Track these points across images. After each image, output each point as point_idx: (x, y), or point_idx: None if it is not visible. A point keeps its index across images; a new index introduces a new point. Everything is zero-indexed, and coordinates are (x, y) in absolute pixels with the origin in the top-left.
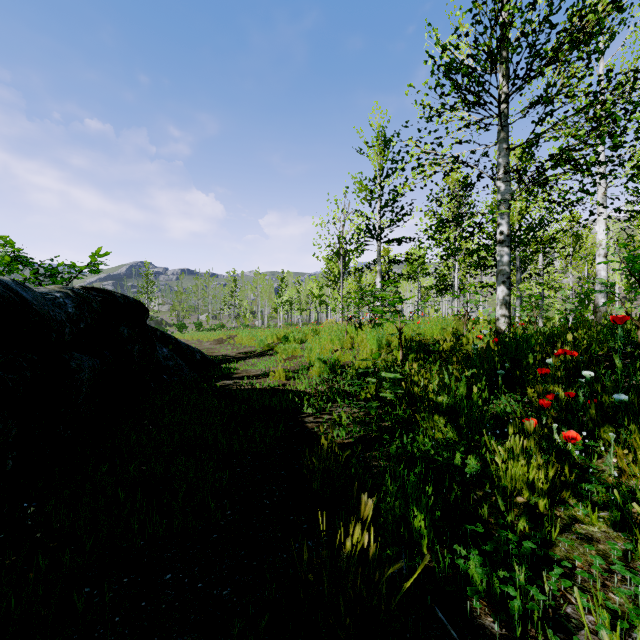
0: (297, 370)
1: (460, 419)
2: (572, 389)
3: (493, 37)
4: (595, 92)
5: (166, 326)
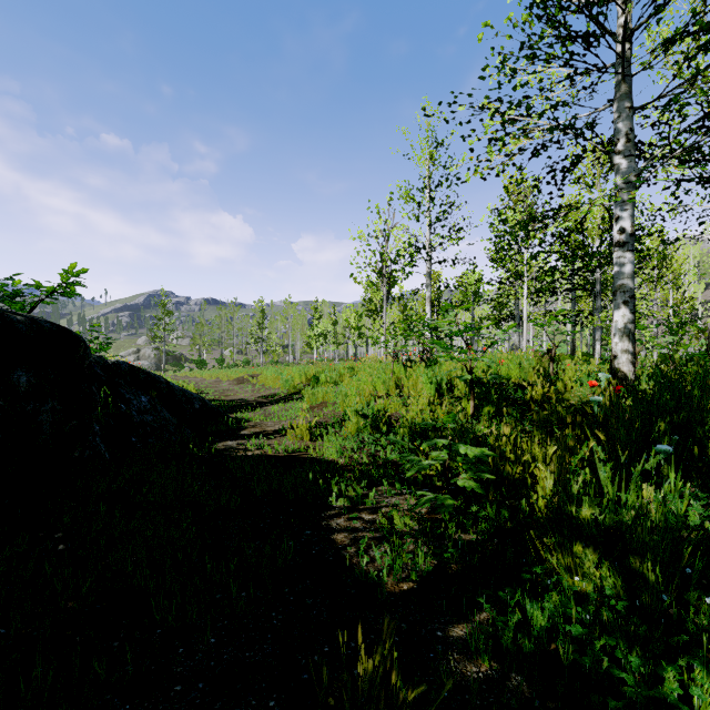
0: (327, 424)
1: (632, 558)
2: None
3: None
4: None
5: (186, 362)
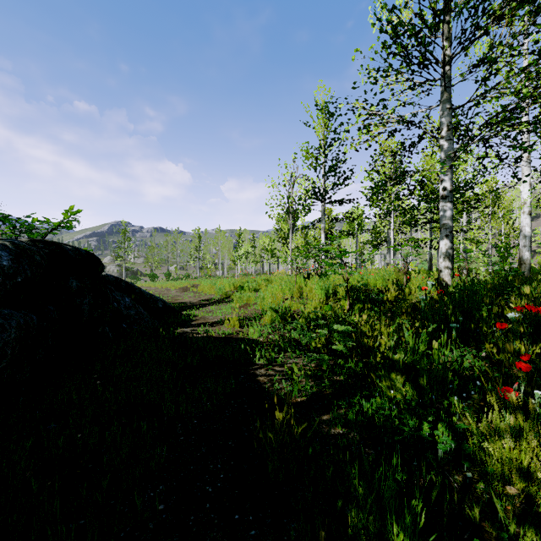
0: (251, 318)
1: (421, 379)
2: (535, 345)
3: (437, 1)
4: (540, 49)
5: (141, 276)
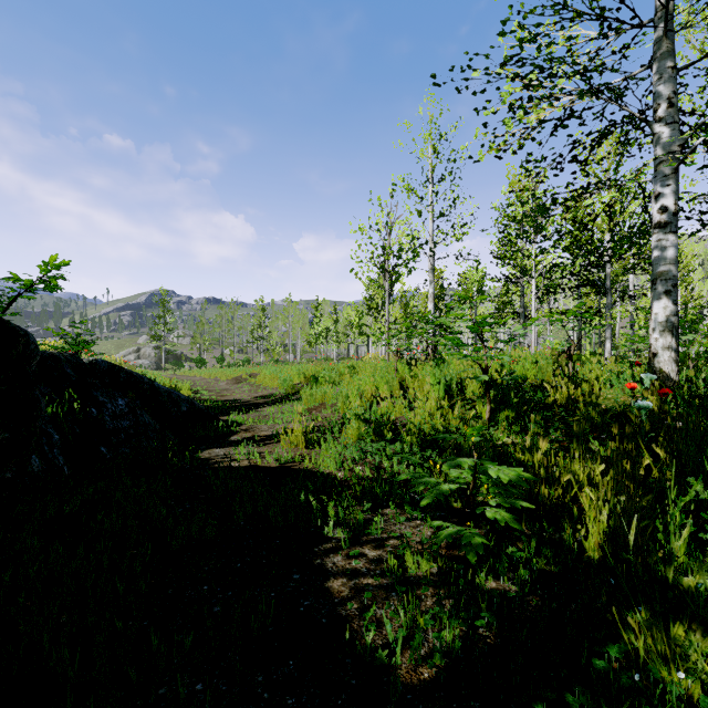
0: (325, 429)
1: None
2: None
3: None
4: None
5: (186, 361)
